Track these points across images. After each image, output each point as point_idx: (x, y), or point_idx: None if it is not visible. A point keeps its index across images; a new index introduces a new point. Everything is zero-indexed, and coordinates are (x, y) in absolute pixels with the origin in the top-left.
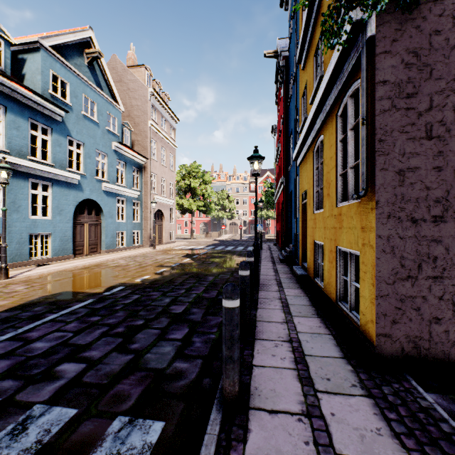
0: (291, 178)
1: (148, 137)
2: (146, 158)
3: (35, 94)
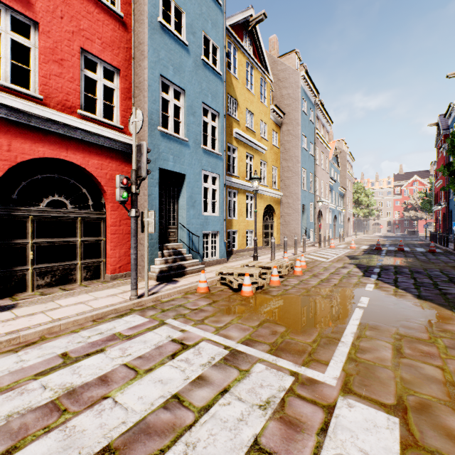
0: (451, 204)
1: (346, 178)
2: (346, 190)
3: (333, 180)
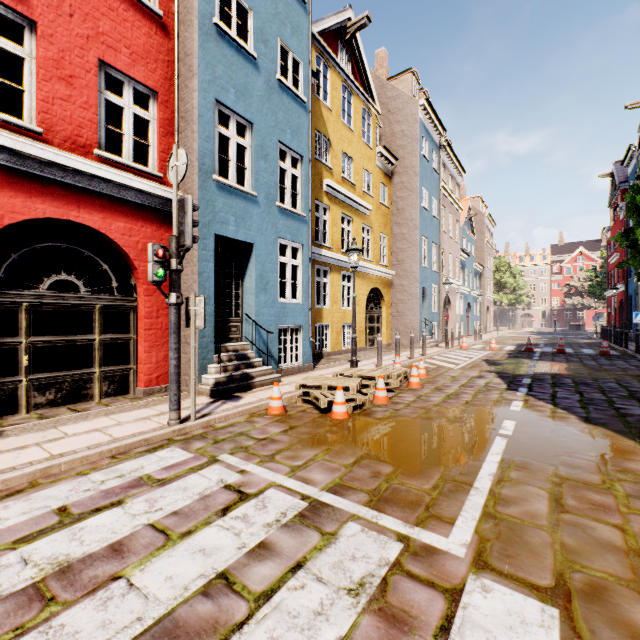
0: (631, 286)
1: (484, 251)
2: (483, 267)
3: (465, 253)
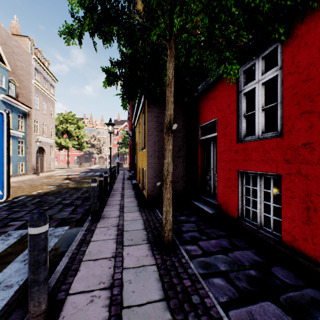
0: None
1: (31, 92)
2: (30, 107)
3: None
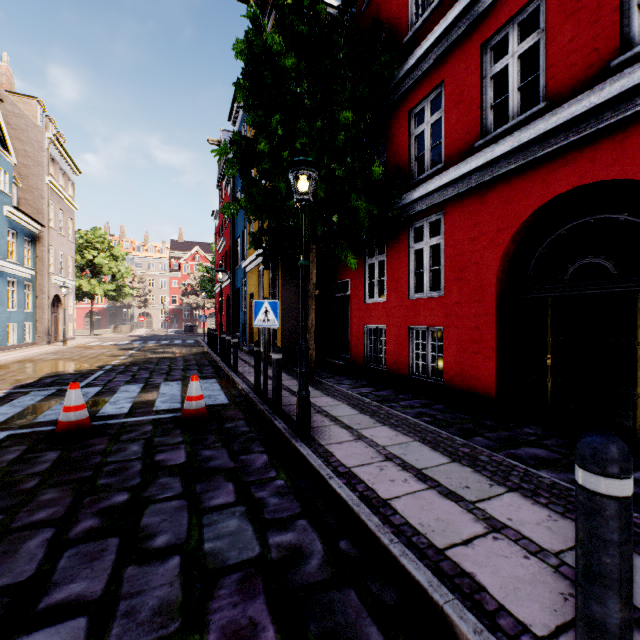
0: (239, 277)
1: (45, 198)
2: (43, 225)
3: None
